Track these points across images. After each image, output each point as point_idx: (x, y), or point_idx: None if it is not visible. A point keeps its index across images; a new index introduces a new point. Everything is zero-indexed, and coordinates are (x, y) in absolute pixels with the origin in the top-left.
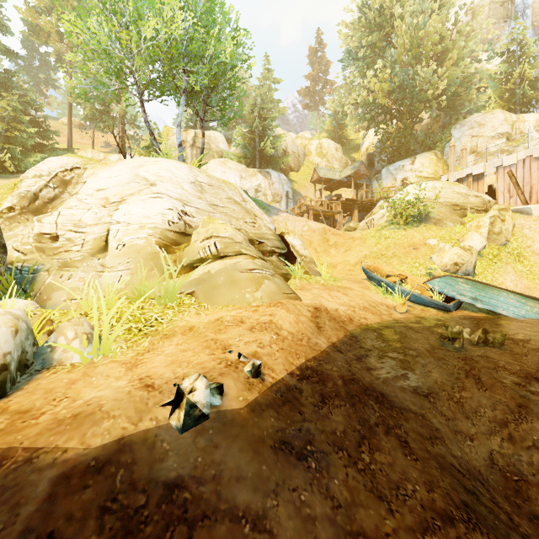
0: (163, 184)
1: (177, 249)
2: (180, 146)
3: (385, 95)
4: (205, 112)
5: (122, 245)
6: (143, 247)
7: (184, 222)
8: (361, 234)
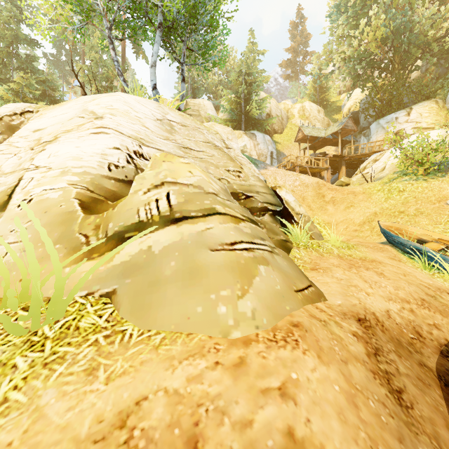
0: (114, 118)
1: (112, 206)
2: (154, 88)
3: (377, 44)
4: (184, 54)
5: (27, 200)
6: (55, 202)
7: (134, 167)
8: (363, 188)
